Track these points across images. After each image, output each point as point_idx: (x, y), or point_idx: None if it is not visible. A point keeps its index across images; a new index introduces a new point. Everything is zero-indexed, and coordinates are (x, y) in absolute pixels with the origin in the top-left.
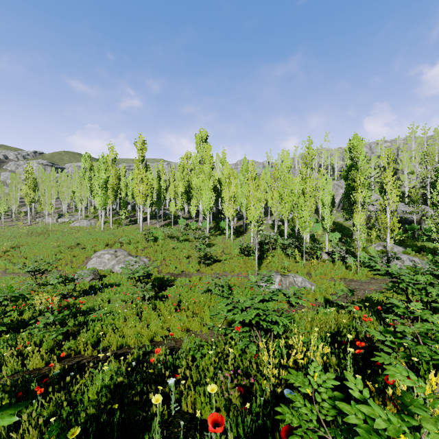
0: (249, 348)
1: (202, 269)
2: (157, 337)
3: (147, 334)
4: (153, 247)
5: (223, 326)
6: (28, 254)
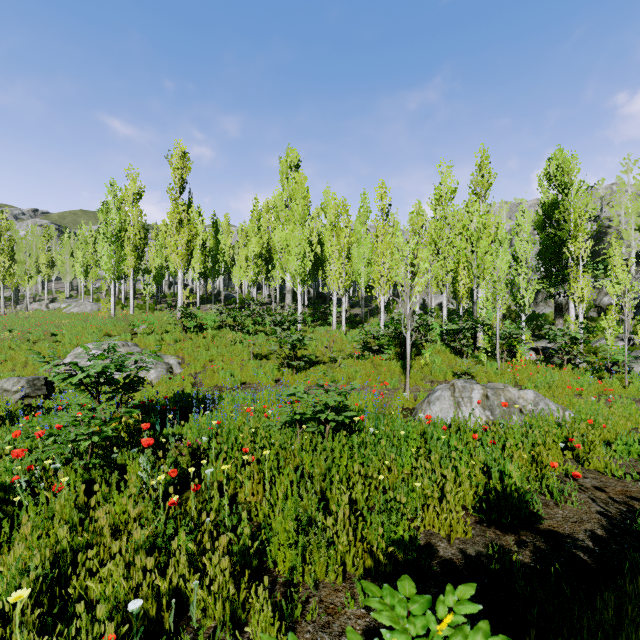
0: None
1: (286, 379)
2: None
3: None
4: (193, 340)
5: None
6: None
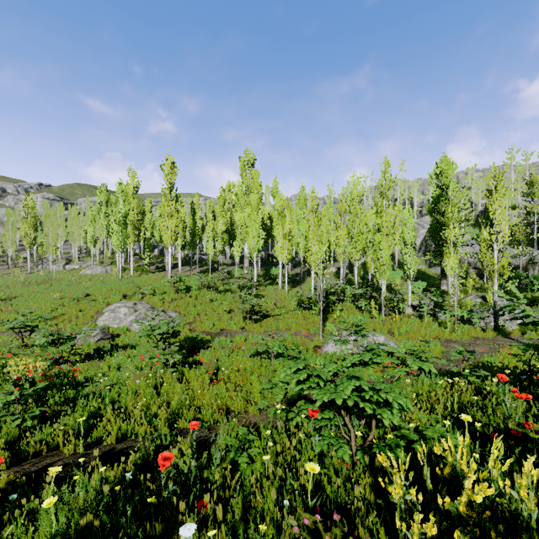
0: (334, 449)
1: (248, 327)
2: (181, 422)
3: (167, 417)
4: (184, 299)
5: (282, 407)
6: (21, 307)
